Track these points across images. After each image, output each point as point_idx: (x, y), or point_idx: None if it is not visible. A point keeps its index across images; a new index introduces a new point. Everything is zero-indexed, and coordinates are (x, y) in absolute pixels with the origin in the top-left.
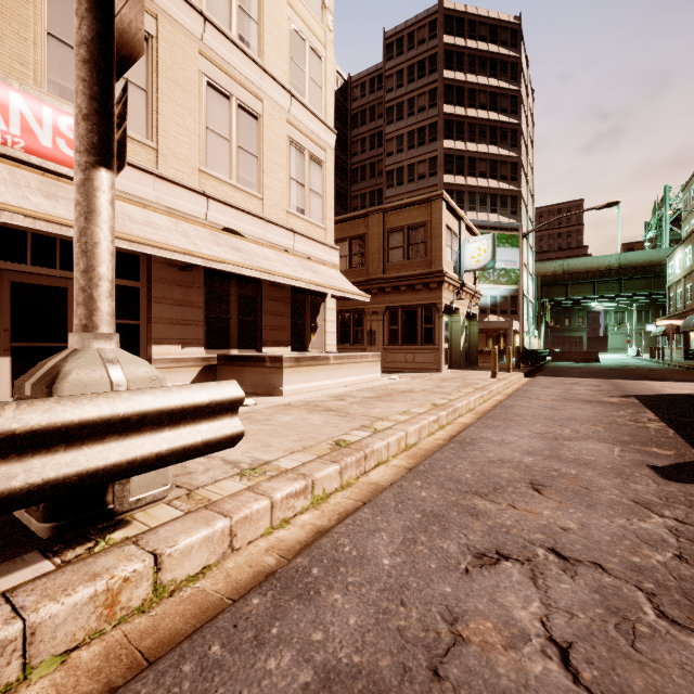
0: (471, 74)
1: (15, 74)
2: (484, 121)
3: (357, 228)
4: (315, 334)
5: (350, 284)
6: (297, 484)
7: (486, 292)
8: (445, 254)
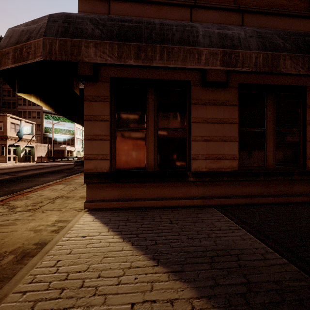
0: None
1: None
2: None
3: None
4: None
5: None
6: None
7: (61, 137)
8: (9, 131)
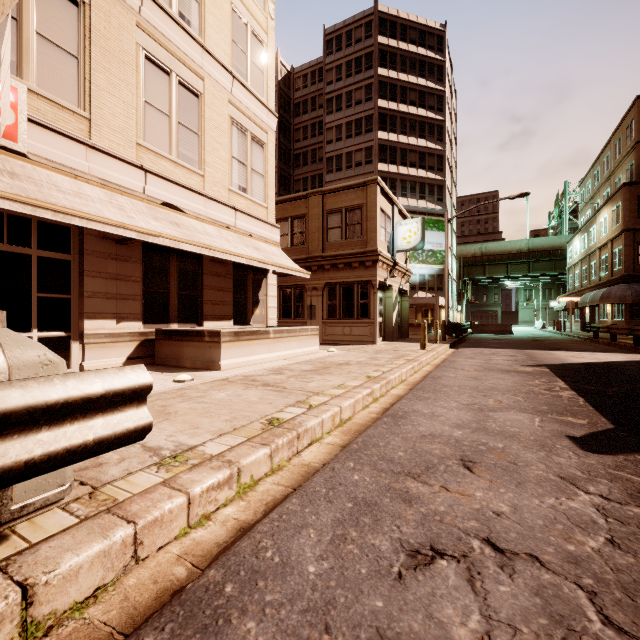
0: (402, 73)
1: None
2: (414, 117)
3: (298, 208)
4: (256, 309)
5: (291, 261)
6: (220, 474)
7: (416, 270)
8: (379, 235)
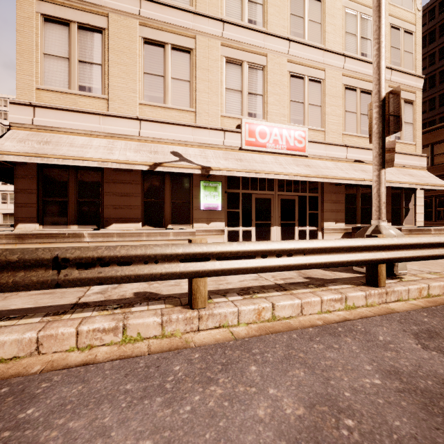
0: None
1: (282, 121)
2: None
3: (438, 135)
4: (407, 214)
5: (438, 179)
6: None
7: None
8: None
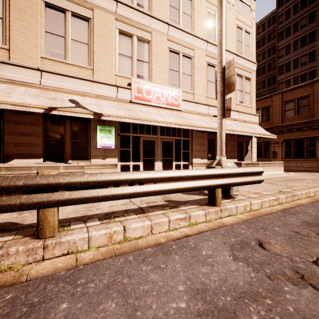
0: None
1: (163, 84)
2: None
3: (265, 103)
4: (247, 153)
5: (265, 131)
6: (274, 197)
7: None
8: None
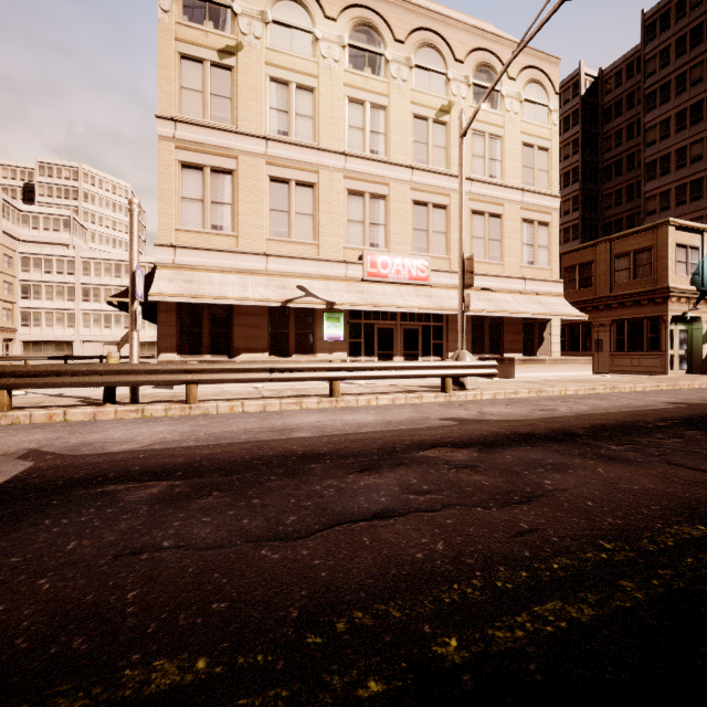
0: None
1: (405, 250)
2: None
3: (585, 256)
4: (541, 344)
5: (571, 307)
6: (512, 390)
7: None
8: (672, 271)
